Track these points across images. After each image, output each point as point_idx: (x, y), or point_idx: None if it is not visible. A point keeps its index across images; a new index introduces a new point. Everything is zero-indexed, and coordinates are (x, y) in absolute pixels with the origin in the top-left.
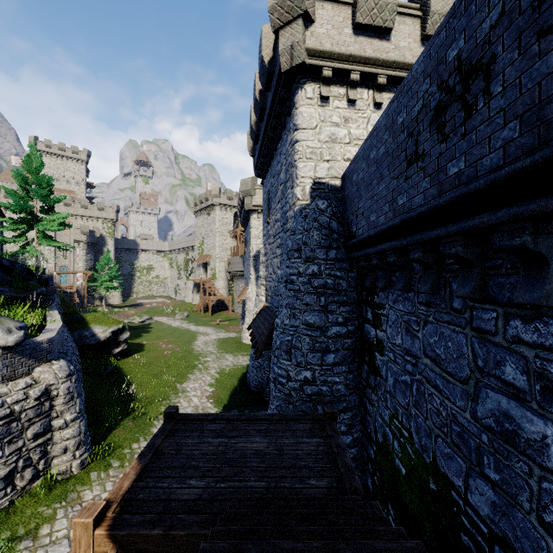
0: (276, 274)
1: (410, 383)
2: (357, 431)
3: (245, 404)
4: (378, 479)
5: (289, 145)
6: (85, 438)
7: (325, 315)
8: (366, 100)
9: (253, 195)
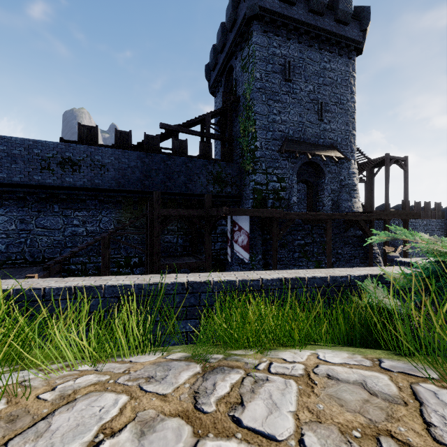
0: None
1: (25, 240)
2: None
3: None
4: None
5: None
6: None
7: None
8: None
9: None
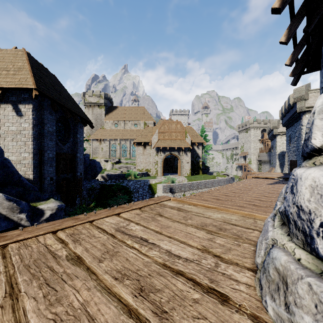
0: None
1: None
2: None
3: None
4: None
5: (300, 128)
6: None
7: None
8: None
9: (278, 128)
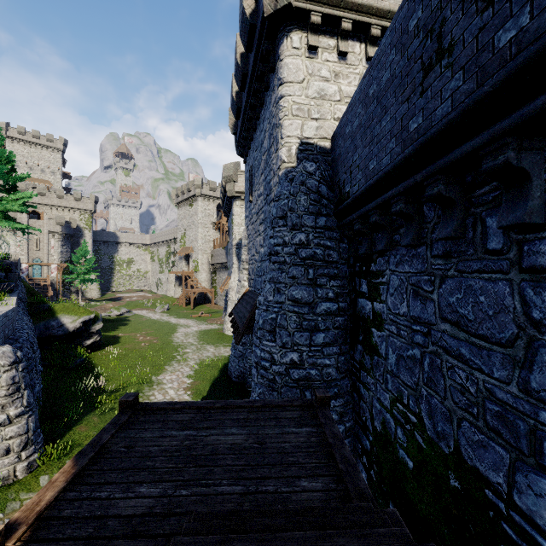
0: (258, 253)
1: (420, 357)
2: (349, 420)
3: (226, 396)
4: (375, 474)
5: (273, 105)
6: (34, 436)
7: (314, 290)
8: (358, 55)
9: (236, 181)
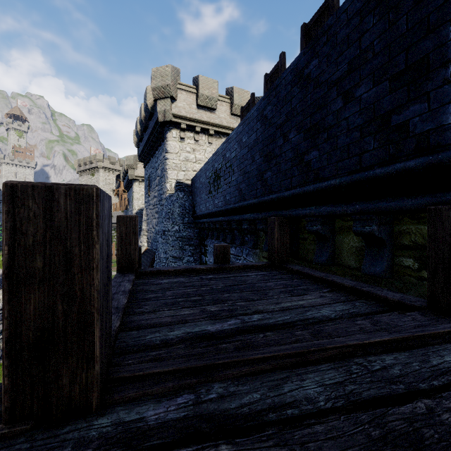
0: (154, 229)
1: None
2: None
3: None
4: None
5: (163, 158)
6: None
7: (182, 251)
8: (204, 140)
9: (135, 168)
